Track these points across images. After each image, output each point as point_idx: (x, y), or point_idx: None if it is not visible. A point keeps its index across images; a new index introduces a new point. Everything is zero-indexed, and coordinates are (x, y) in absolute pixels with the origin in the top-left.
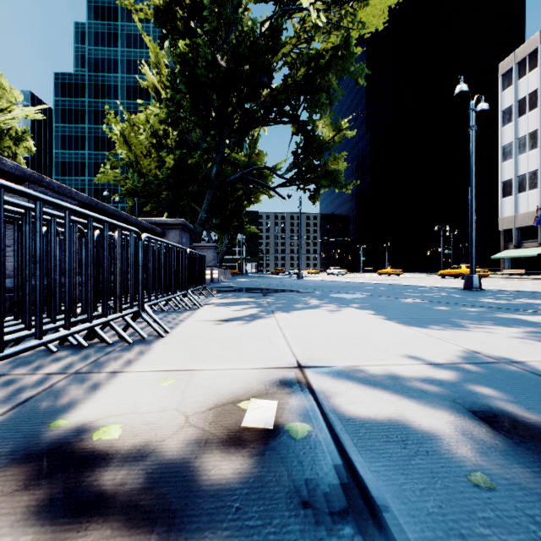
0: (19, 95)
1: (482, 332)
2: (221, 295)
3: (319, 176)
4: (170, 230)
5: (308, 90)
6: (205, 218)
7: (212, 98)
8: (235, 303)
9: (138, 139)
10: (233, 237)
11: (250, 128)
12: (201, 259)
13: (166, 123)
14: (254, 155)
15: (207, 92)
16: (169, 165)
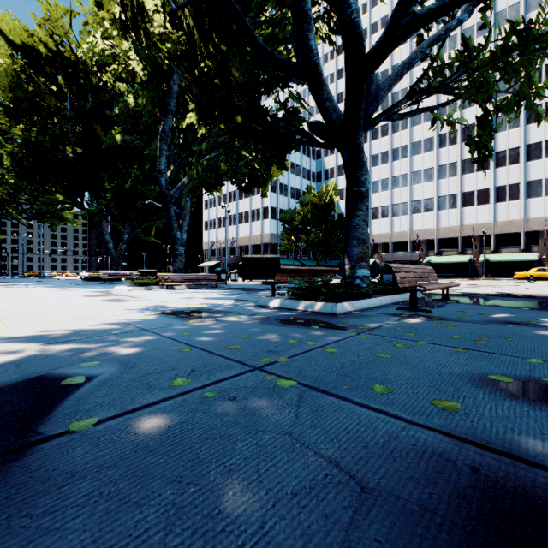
0: None
1: (56, 283)
2: None
3: (55, 217)
4: None
5: None
6: None
7: None
8: None
9: None
10: None
11: None
12: None
13: None
14: None
15: None
16: None
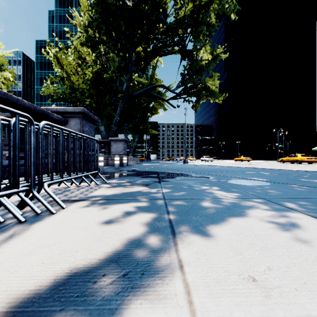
0: (1, 43)
1: None
2: (116, 181)
3: (200, 90)
4: (71, 118)
5: (193, 25)
6: (119, 120)
7: (120, 23)
8: (119, 198)
9: (68, 60)
10: (141, 136)
11: (151, 59)
12: (87, 143)
13: (86, 46)
14: (154, 80)
15: (116, 19)
16: (89, 77)
